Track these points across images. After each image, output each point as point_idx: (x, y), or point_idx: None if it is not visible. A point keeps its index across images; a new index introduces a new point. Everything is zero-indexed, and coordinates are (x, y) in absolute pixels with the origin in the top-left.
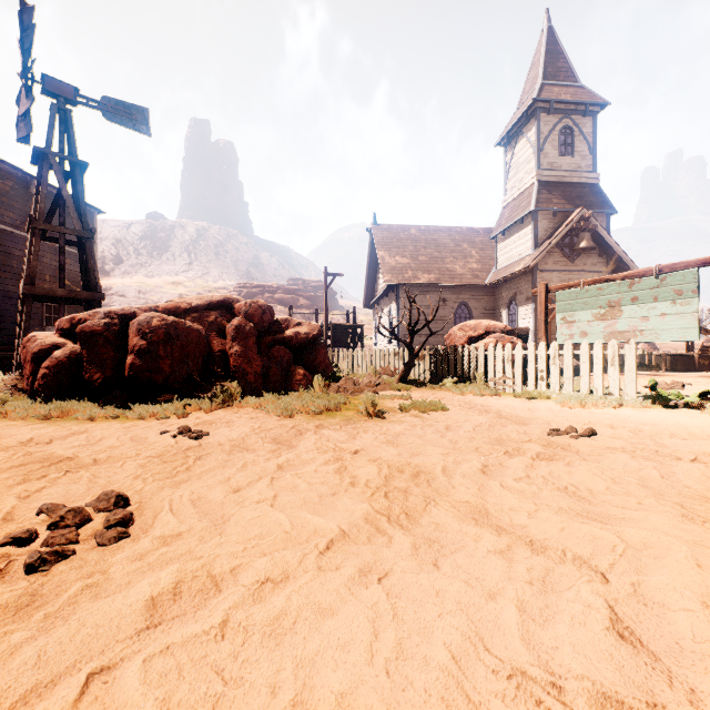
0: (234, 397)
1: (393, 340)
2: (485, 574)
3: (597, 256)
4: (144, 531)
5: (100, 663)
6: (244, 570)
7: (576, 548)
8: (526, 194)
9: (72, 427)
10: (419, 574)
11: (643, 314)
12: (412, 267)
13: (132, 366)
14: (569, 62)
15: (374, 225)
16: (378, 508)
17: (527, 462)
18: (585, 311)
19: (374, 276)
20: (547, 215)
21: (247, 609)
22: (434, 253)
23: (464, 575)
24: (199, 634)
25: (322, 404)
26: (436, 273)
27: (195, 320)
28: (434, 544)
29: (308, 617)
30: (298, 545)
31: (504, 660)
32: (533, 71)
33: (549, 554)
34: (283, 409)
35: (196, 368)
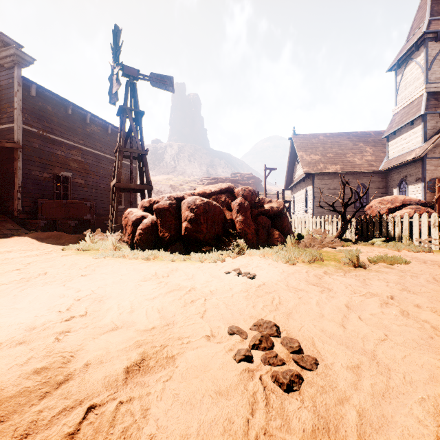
0: (242, 249)
1: (308, 210)
2: None
3: None
4: (320, 358)
5: None
6: None
7: None
8: (415, 103)
9: (168, 266)
10: None
11: None
12: (322, 161)
13: (186, 229)
14: None
15: (293, 135)
16: None
17: None
18: None
19: (292, 169)
20: (435, 117)
21: None
22: (338, 151)
23: None
24: None
25: (307, 255)
26: (340, 164)
27: (214, 200)
28: None
29: None
30: None
31: None
32: (419, 12)
33: None
34: (286, 259)
35: (219, 230)
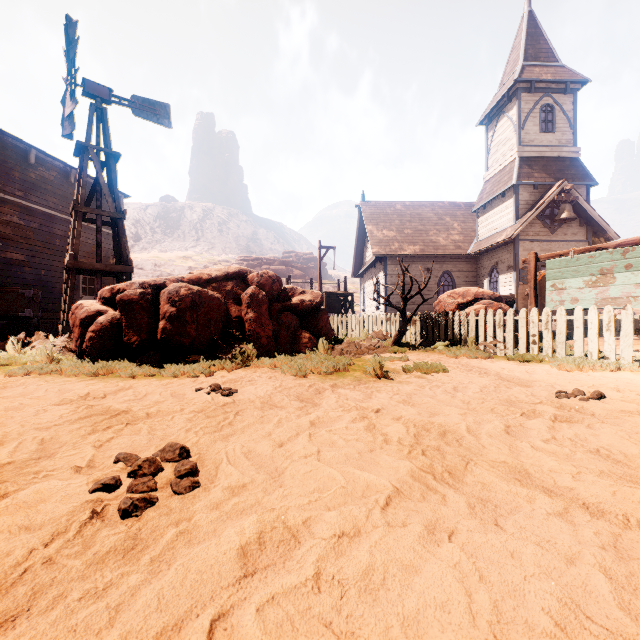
0: (250, 358)
1: (380, 306)
2: (554, 537)
3: (577, 226)
4: (211, 481)
5: (216, 610)
6: (315, 523)
7: (636, 513)
8: (507, 169)
9: (119, 384)
10: (487, 534)
11: (638, 281)
12: (398, 240)
13: (164, 330)
14: (549, 43)
15: (362, 202)
16: (420, 466)
17: (548, 423)
18: (575, 278)
19: (362, 248)
20: (528, 189)
21: (335, 563)
22: (418, 226)
23: (533, 537)
24: (297, 585)
25: (330, 365)
26: (421, 245)
27: (215, 289)
28: (487, 503)
29: (396, 573)
30: (357, 500)
31: (612, 631)
32: (513, 54)
33: (609, 518)
34: (297, 370)
35: (217, 332)
